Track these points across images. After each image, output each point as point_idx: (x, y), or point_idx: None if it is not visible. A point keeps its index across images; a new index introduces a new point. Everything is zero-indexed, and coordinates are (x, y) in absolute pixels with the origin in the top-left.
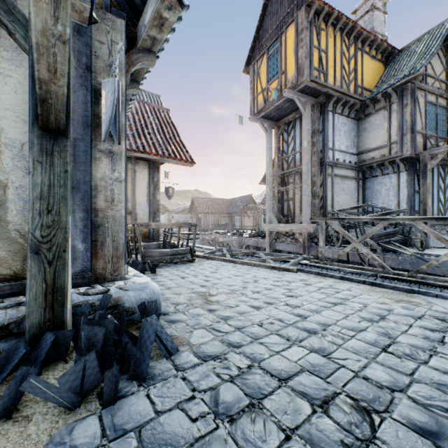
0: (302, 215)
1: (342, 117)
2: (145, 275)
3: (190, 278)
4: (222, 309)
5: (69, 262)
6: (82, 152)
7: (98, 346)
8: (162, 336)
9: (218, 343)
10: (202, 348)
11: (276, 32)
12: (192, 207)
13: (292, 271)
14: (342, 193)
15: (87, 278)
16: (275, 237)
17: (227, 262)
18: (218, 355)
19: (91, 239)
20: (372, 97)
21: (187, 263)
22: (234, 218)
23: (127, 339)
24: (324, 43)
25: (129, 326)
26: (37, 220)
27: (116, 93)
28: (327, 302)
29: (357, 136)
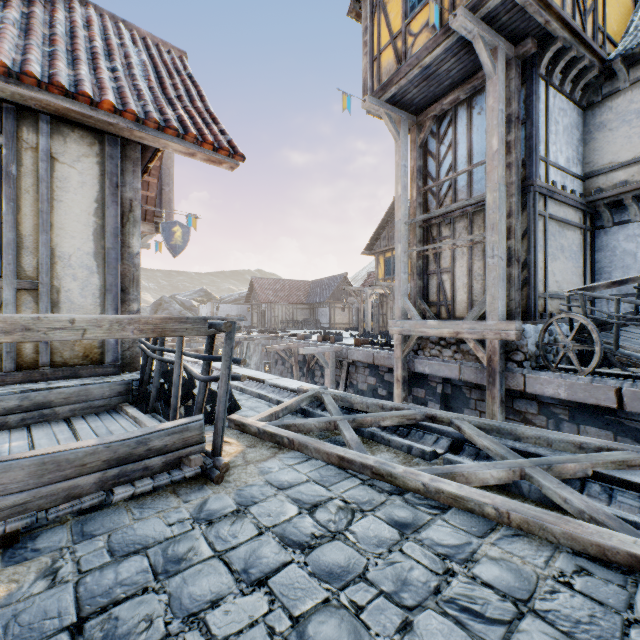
0: (483, 301)
1: (560, 97)
2: None
3: None
4: None
5: None
6: None
7: None
8: None
9: None
10: None
11: None
12: (252, 293)
13: None
14: (560, 256)
15: None
16: (414, 347)
17: (352, 469)
18: None
19: None
20: (628, 50)
21: (189, 487)
22: (317, 310)
23: None
24: None
25: None
26: None
27: None
28: None
29: (582, 142)
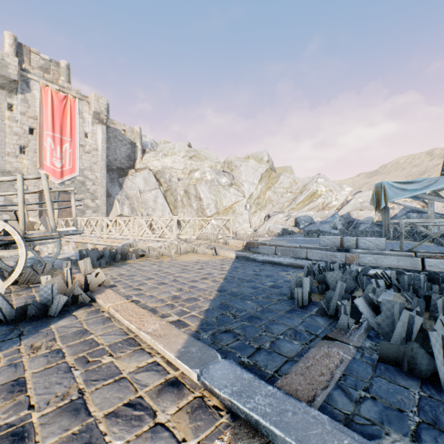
0: None
1: None
2: None
3: None
4: None
5: None
6: None
7: None
8: None
9: None
10: None
11: None
12: None
13: None
14: None
15: None
16: None
17: None
18: (442, 248)
19: None
20: None
21: None
22: None
23: None
24: None
25: None
26: None
27: None
28: None
29: None
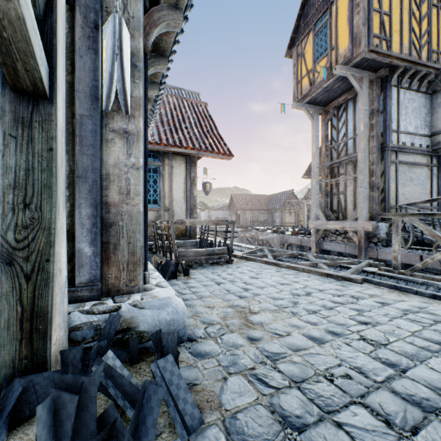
0: (356, 210)
1: (410, 92)
2: (178, 278)
3: (226, 285)
4: (267, 338)
5: (57, 276)
6: (89, 133)
7: (68, 424)
8: (179, 394)
9: (264, 412)
10: (240, 423)
11: (325, 4)
12: (231, 204)
13: (355, 282)
14: (410, 184)
15: (95, 290)
16: (322, 235)
17: (269, 264)
18: None
19: (101, 240)
20: None
21: (224, 264)
22: (273, 214)
23: (115, 413)
24: (387, 3)
25: (143, 357)
26: (9, 218)
27: (117, 35)
28: (428, 339)
29: (430, 114)
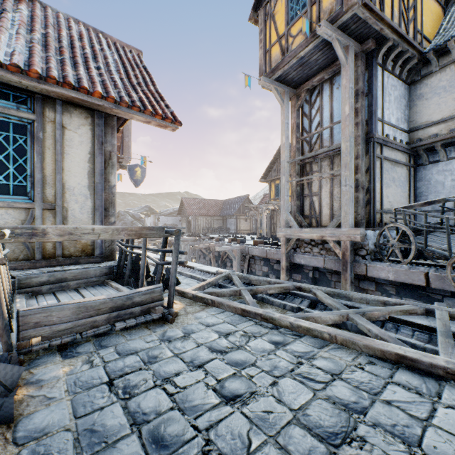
0: (339, 215)
1: (392, 77)
2: None
3: None
4: None
5: None
6: None
7: None
8: None
9: None
10: None
11: None
12: (182, 209)
13: None
14: (392, 184)
15: None
16: (293, 246)
17: (250, 316)
18: None
19: None
20: (438, 46)
21: (155, 325)
22: (228, 220)
23: None
24: None
25: None
26: None
27: None
28: None
29: (408, 107)
